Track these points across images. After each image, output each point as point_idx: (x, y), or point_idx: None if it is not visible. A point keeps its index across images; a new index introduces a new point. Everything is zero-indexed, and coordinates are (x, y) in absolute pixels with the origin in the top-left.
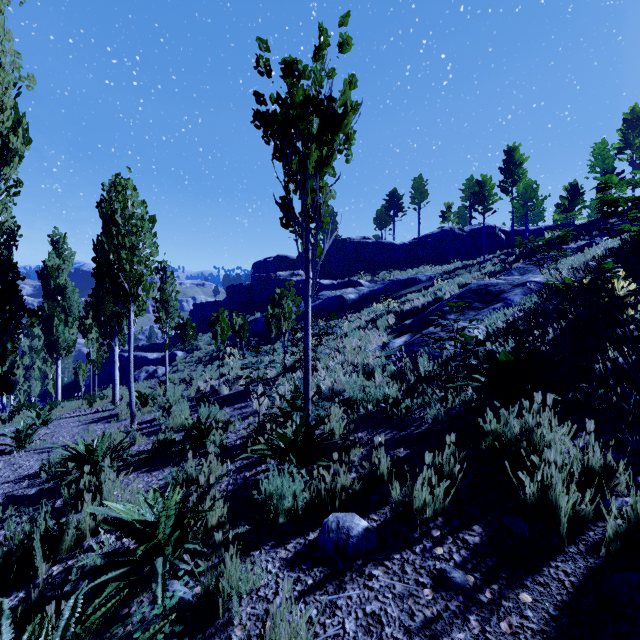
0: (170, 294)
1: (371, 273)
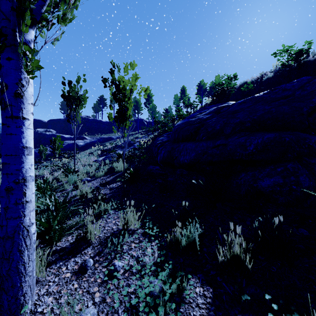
0: None
1: (91, 133)
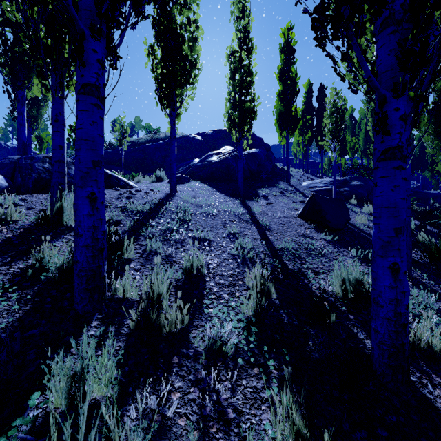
0: None
1: None
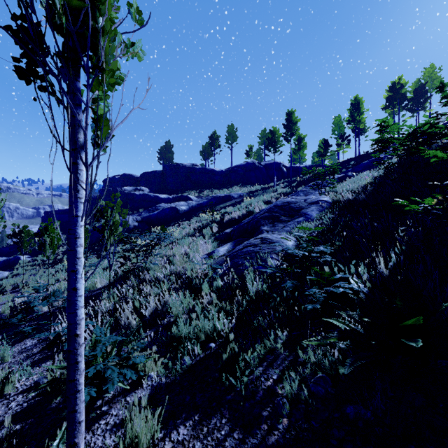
0: None
1: (198, 191)
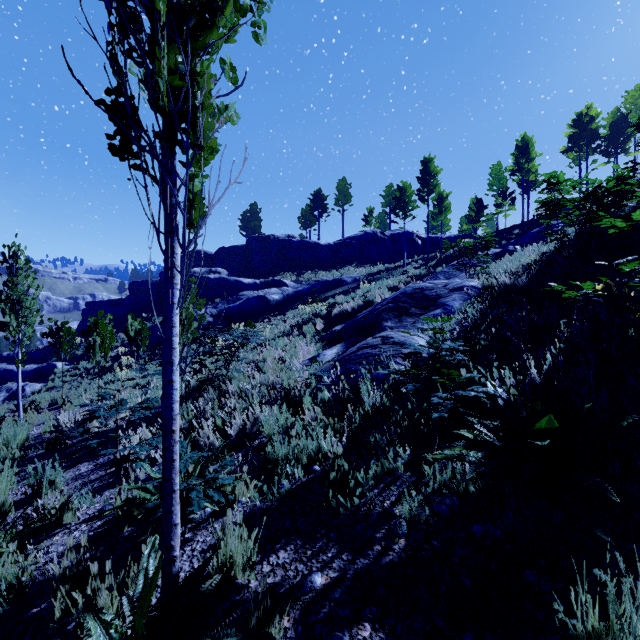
0: (24, 291)
1: (296, 273)
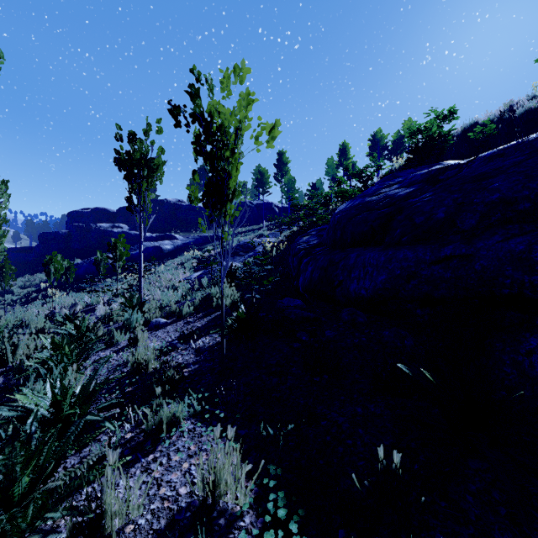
0: None
1: (185, 229)
